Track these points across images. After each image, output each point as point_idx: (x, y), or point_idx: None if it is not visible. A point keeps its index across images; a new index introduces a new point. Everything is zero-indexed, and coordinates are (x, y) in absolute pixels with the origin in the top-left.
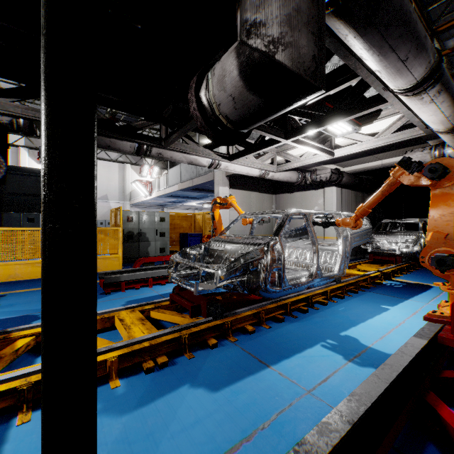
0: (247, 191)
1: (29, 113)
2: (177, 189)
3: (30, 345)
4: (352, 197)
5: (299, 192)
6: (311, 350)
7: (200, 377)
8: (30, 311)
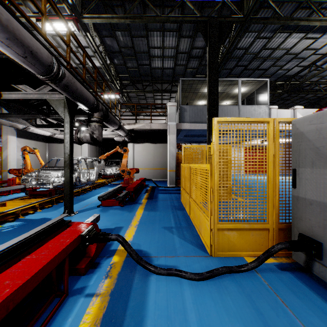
0: (29, 139)
1: None
2: None
3: None
4: (94, 149)
5: None
6: (92, 197)
7: None
8: None
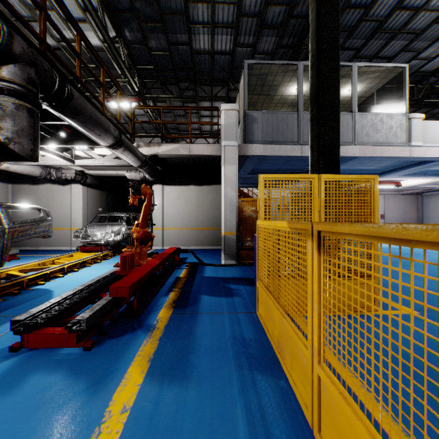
0: None
1: None
2: None
3: None
4: (97, 195)
5: (45, 185)
6: (44, 300)
7: None
8: None
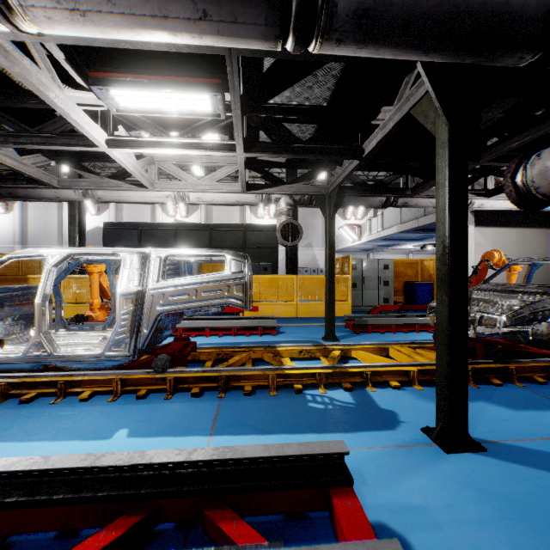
0: (502, 227)
1: (311, 190)
2: (396, 231)
3: (339, 356)
4: None
5: None
6: None
7: (494, 400)
8: (310, 338)
